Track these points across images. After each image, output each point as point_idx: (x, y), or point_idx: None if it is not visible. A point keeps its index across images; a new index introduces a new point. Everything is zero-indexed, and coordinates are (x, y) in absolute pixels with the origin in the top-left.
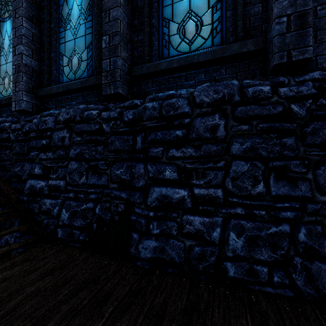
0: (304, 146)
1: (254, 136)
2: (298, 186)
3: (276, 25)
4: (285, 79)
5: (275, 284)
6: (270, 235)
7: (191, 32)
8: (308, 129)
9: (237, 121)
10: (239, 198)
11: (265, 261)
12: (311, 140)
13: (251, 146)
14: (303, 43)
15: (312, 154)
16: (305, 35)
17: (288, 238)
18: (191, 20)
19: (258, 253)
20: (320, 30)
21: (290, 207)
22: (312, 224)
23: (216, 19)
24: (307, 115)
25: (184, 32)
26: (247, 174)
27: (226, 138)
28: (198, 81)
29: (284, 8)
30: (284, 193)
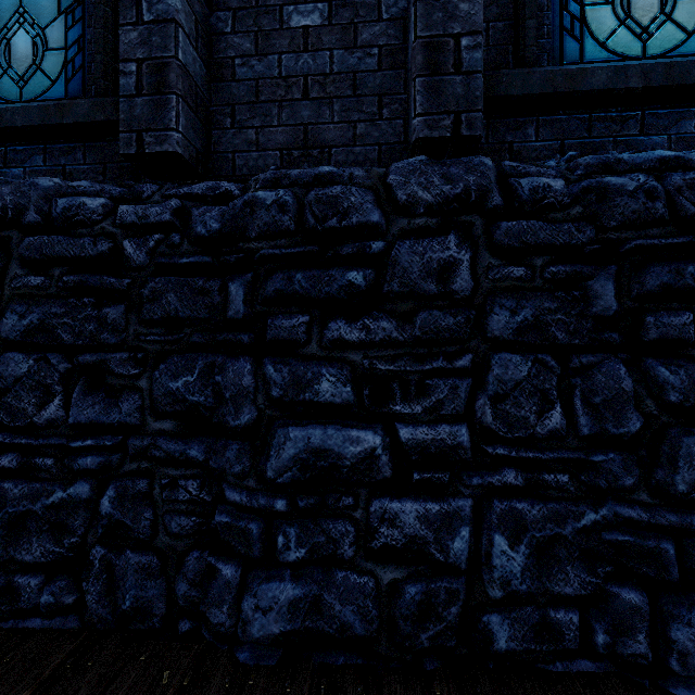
0: (143, 324)
1: (54, 300)
2: (118, 404)
3: (120, 76)
4: (151, 188)
5: (42, 610)
6: (52, 507)
7: (25, 58)
8: (146, 291)
9: (29, 266)
10: (14, 433)
11: (36, 563)
12: (149, 312)
13: (41, 322)
14: (163, 122)
15: (150, 339)
16: (166, 107)
17: (83, 510)
18: (24, 30)
19: (24, 550)
20: (240, 104)
21: (105, 446)
22: (134, 478)
23: (73, 41)
24: (151, 264)
25: (10, 55)
26: (27, 382)
27: (1, 302)
28: (31, 171)
29: (133, 46)
30: (90, 418)
